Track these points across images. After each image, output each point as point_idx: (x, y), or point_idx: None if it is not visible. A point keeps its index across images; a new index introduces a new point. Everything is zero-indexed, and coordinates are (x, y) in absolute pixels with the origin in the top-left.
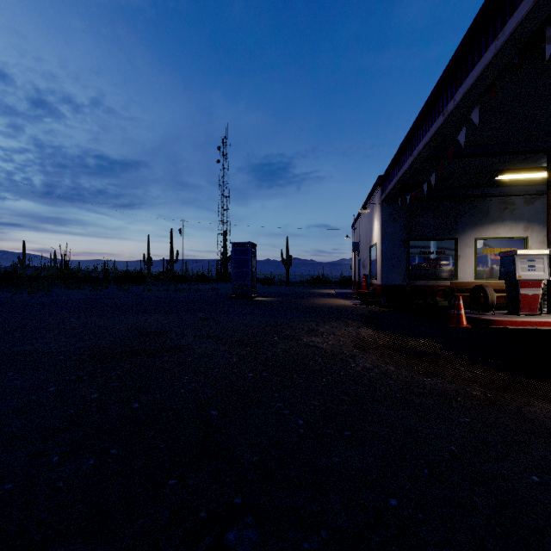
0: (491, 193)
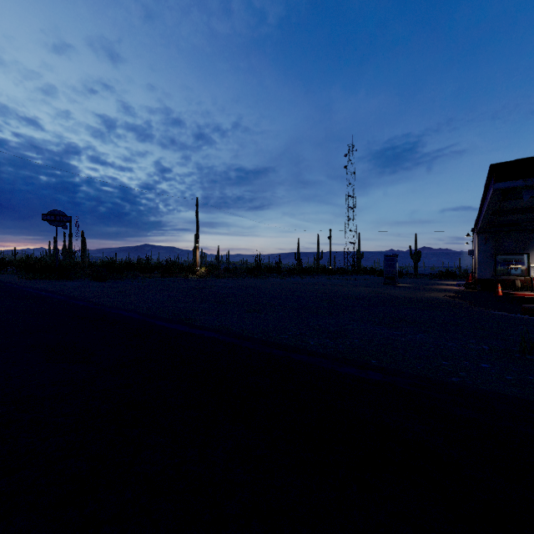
0: None
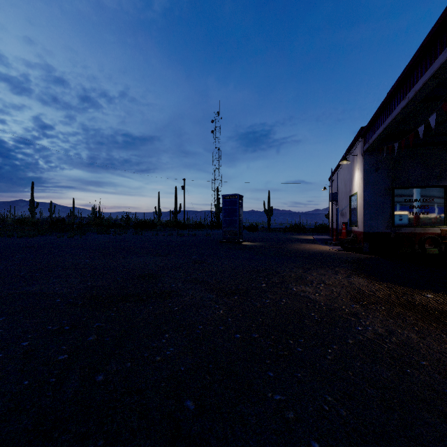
0: None
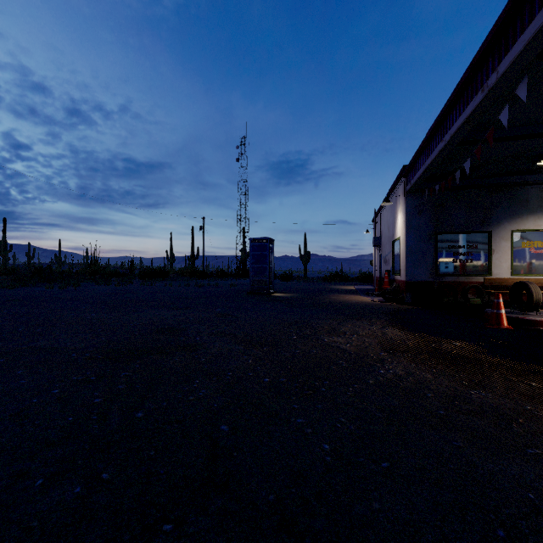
0: (530, 180)
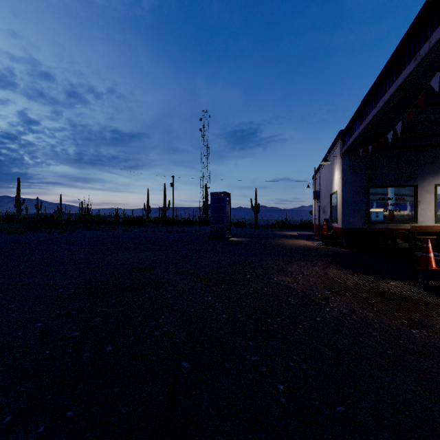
0: None
